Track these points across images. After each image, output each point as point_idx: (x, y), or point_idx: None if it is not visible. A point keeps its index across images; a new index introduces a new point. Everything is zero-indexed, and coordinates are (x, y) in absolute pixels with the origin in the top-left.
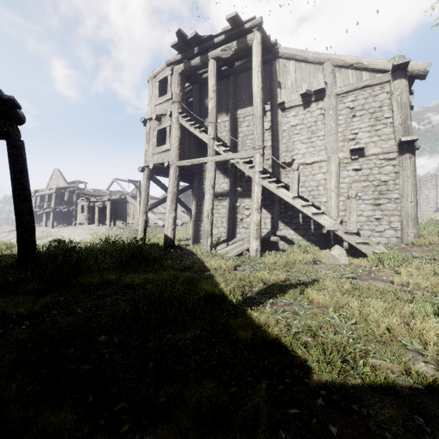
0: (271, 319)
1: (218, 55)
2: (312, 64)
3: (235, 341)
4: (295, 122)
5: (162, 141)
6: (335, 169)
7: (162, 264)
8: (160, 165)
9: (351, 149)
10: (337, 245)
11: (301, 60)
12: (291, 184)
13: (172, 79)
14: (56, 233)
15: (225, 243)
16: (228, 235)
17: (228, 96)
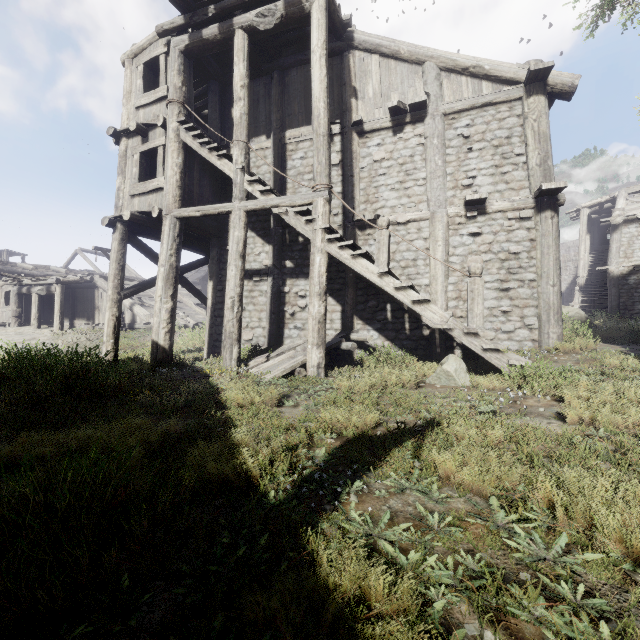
0: (376, 578)
1: (251, 22)
2: (406, 64)
3: None
4: (380, 155)
5: (151, 176)
6: (443, 232)
7: (133, 399)
8: (145, 216)
9: (467, 200)
10: (452, 355)
11: (389, 54)
12: (377, 252)
13: (168, 63)
14: None
15: (264, 354)
16: (270, 341)
17: (271, 106)
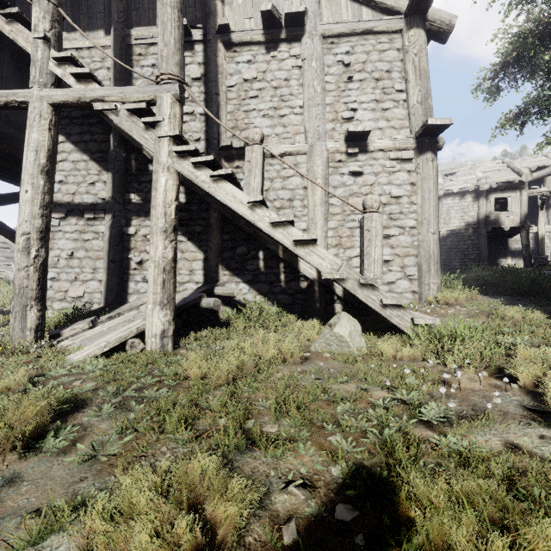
0: None
1: None
2: None
3: None
4: (250, 73)
5: None
6: (323, 168)
7: None
8: None
9: (350, 132)
10: (344, 313)
11: None
12: (246, 174)
13: None
14: None
15: (89, 317)
16: (108, 298)
17: None
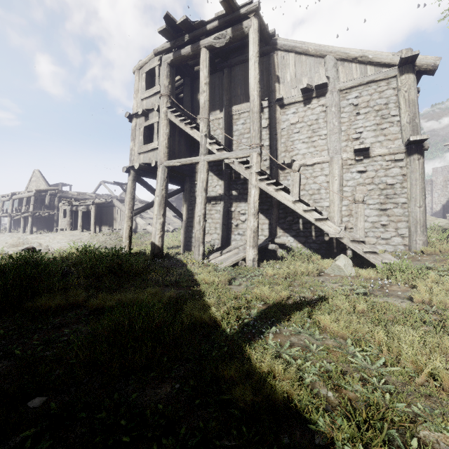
0: (278, 365)
1: (211, 43)
2: (313, 57)
3: (228, 403)
4: (294, 120)
5: (149, 139)
6: (338, 170)
7: (146, 277)
8: (147, 165)
9: (356, 149)
10: (342, 255)
11: (301, 52)
12: (291, 187)
13: (160, 71)
14: (33, 240)
15: (219, 251)
16: (222, 242)
17: (222, 91)
